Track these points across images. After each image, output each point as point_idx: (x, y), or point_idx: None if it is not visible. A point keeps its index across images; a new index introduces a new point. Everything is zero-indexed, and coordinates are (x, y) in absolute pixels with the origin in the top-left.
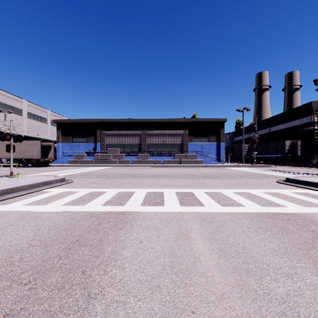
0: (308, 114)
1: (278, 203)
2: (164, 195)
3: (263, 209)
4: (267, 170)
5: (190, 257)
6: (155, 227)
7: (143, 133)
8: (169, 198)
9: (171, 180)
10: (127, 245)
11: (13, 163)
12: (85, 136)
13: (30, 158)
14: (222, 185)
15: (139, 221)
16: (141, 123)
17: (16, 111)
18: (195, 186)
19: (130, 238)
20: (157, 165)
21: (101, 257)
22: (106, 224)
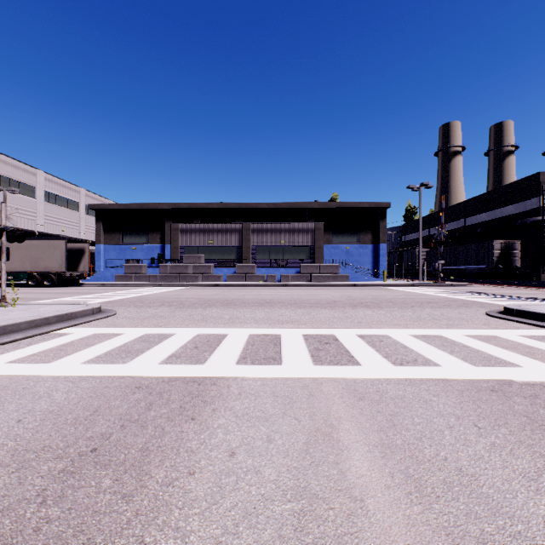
0: (534, 194)
1: (503, 359)
2: (281, 341)
3: (477, 373)
4: (464, 293)
5: (342, 499)
6: (264, 414)
7: (245, 227)
8: (291, 347)
9: (295, 310)
10: (201, 464)
11: (18, 280)
12: (145, 233)
13: (47, 272)
14: (389, 321)
15: (232, 400)
16: (241, 210)
17: (25, 190)
18: (339, 322)
19: (209, 444)
20: (270, 284)
21: (137, 499)
22: (163, 408)
